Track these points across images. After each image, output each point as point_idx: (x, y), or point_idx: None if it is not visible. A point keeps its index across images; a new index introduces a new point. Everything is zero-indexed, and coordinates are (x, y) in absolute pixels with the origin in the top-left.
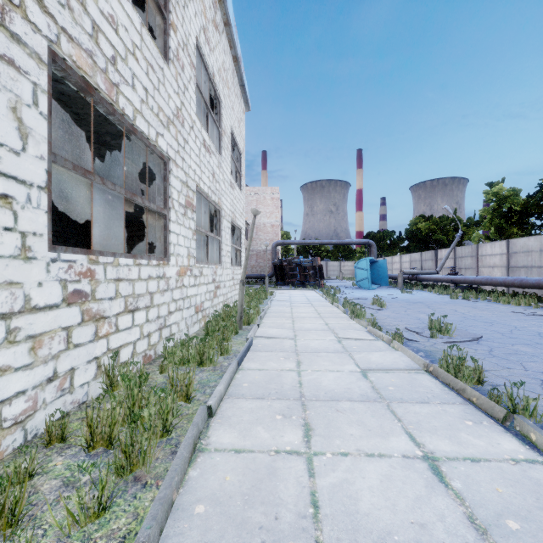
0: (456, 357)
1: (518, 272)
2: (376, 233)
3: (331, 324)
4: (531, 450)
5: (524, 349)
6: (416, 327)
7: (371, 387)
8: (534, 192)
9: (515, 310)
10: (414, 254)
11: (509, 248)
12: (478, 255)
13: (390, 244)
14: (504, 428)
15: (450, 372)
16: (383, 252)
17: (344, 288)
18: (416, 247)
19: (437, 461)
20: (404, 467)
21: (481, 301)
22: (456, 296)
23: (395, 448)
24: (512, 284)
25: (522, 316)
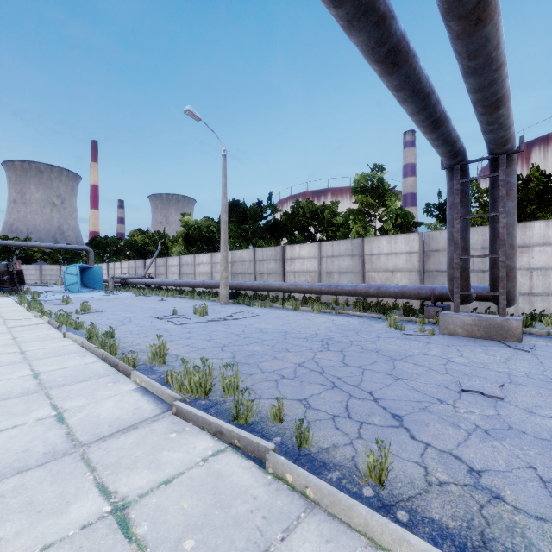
0: (59, 314)
1: (184, 277)
2: (103, 238)
3: (6, 316)
4: (59, 331)
5: (119, 312)
6: (74, 311)
7: (8, 331)
8: (198, 227)
9: (159, 299)
10: (131, 262)
11: (181, 261)
12: (167, 265)
13: (117, 251)
14: (58, 330)
15: (57, 320)
16: (109, 257)
17: (52, 293)
18: (136, 255)
19: (18, 337)
20: (1, 340)
21: (153, 296)
22: (140, 294)
23: (2, 338)
24: (171, 284)
25: (155, 301)
